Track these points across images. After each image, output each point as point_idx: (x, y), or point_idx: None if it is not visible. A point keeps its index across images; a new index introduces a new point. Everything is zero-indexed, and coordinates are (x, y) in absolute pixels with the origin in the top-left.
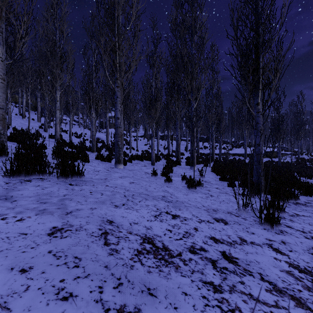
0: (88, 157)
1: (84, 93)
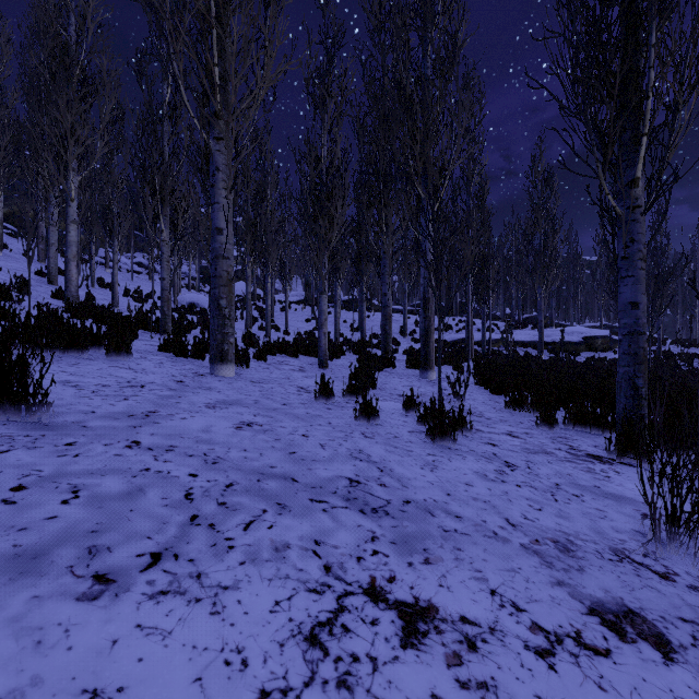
0: (127, 344)
1: (139, 174)
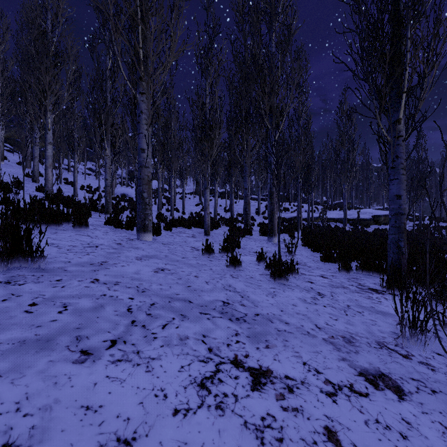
0: (86, 220)
1: (91, 114)
